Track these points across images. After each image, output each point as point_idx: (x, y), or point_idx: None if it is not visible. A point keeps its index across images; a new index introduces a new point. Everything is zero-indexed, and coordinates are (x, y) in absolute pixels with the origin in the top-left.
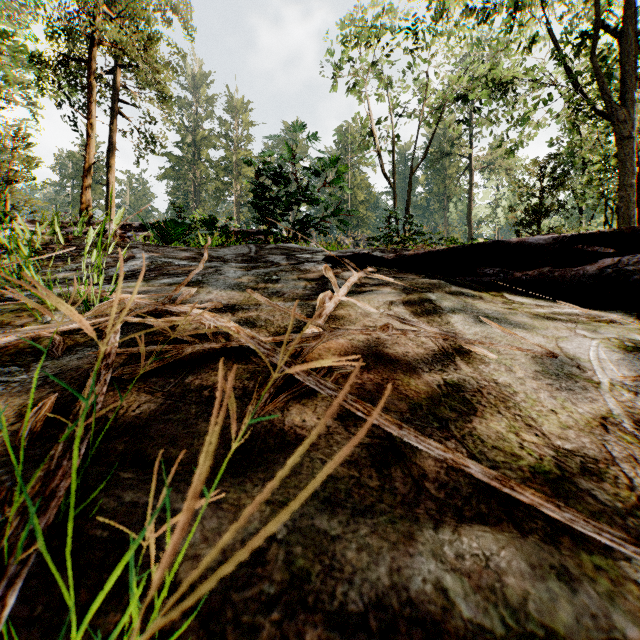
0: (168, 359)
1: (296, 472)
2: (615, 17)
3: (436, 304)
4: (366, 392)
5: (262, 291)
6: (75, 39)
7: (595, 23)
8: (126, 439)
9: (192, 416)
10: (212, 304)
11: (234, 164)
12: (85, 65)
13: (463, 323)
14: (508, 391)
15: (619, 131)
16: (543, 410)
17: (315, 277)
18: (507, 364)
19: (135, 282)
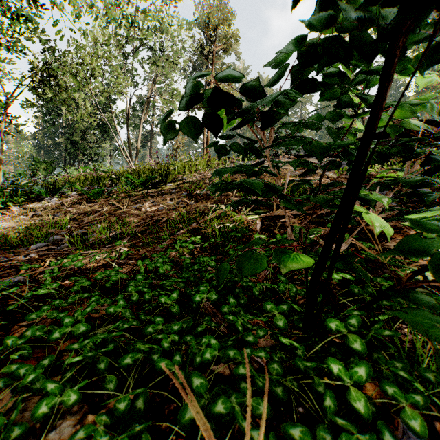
0: None
1: None
2: None
3: None
4: None
5: None
6: None
7: None
8: None
9: None
10: None
11: None
12: None
13: None
14: None
15: None
16: None
17: None
18: None
19: None
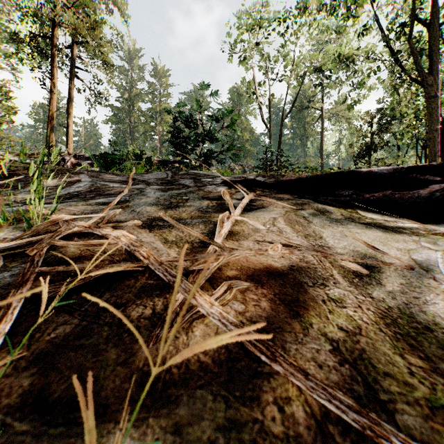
0: (88, 277)
1: (199, 416)
2: (424, 13)
3: (309, 220)
4: (262, 310)
5: (174, 209)
6: (44, 23)
7: (411, 16)
8: (34, 371)
9: (103, 340)
10: (133, 222)
11: (158, 113)
12: (50, 41)
13: (333, 237)
14: (384, 306)
15: (428, 92)
16: (419, 327)
17: (215, 197)
18: (376, 277)
19: (76, 201)
